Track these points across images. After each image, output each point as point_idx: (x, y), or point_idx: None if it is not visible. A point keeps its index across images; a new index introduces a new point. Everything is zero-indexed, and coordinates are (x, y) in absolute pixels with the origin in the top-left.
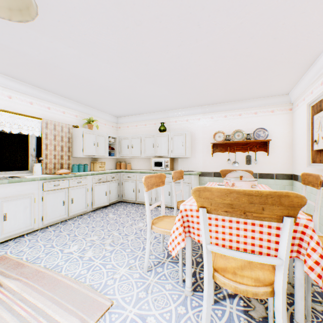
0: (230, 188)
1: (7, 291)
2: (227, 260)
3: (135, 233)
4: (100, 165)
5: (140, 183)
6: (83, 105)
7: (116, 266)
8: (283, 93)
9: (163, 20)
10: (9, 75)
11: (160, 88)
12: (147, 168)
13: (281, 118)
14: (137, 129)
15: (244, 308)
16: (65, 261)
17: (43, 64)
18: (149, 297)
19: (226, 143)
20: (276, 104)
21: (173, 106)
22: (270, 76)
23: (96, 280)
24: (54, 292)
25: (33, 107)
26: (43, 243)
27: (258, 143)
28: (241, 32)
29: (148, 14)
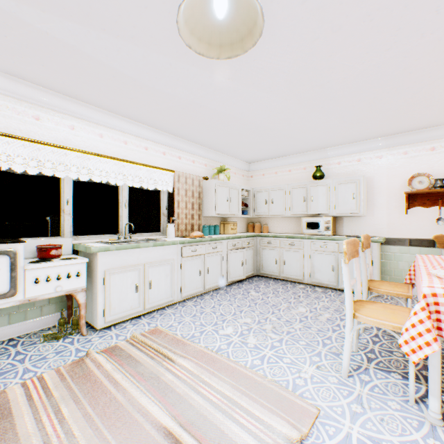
0: None
1: (183, 370)
2: None
3: (299, 320)
4: (232, 226)
5: (286, 252)
6: (212, 150)
7: (296, 362)
8: None
9: (377, 16)
10: (147, 124)
11: (328, 116)
12: (291, 231)
13: None
14: (277, 177)
15: None
16: (227, 345)
17: (188, 105)
18: (368, 413)
19: (433, 192)
20: None
21: (337, 141)
22: None
23: (279, 376)
24: (236, 381)
25: (165, 158)
26: (190, 319)
27: None
28: None
29: (356, 13)
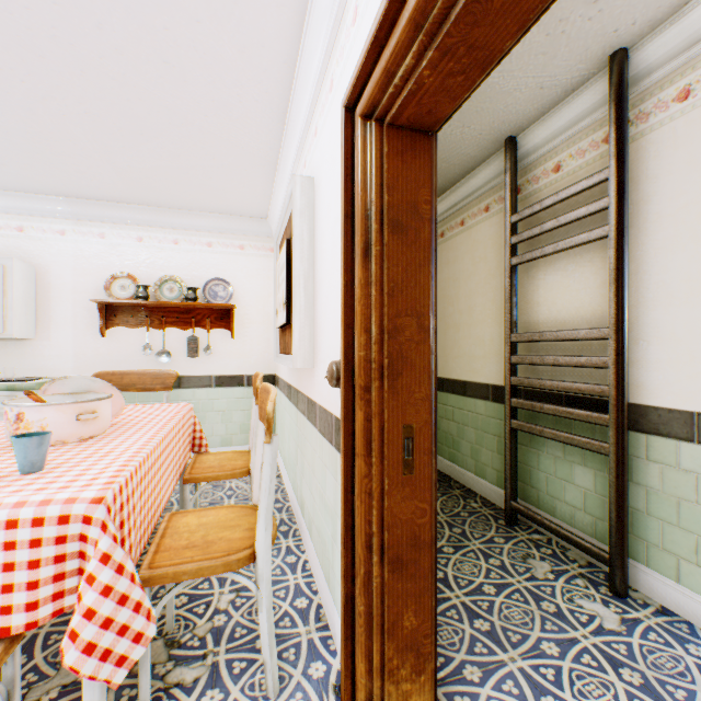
0: None
1: None
2: None
3: None
4: None
5: None
6: None
7: None
8: (259, 215)
9: None
10: None
11: None
12: None
13: (258, 265)
14: None
15: None
16: None
17: None
18: None
19: (142, 306)
20: (249, 234)
21: None
22: (211, 166)
23: None
24: None
25: None
26: None
27: (216, 310)
28: None
29: None
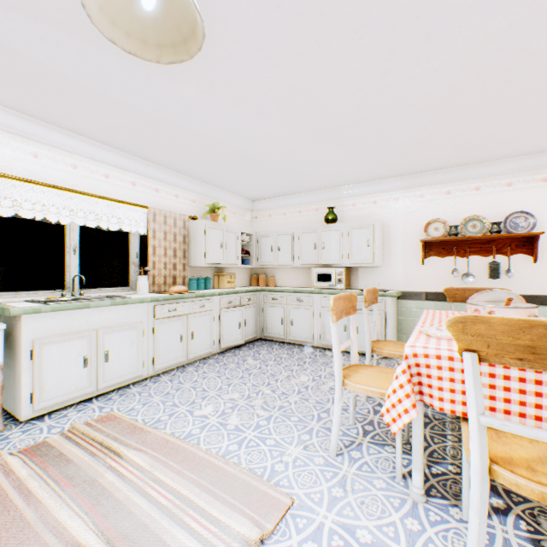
0: (531, 319)
1: (132, 467)
2: (506, 445)
3: (297, 391)
4: (229, 279)
5: (293, 309)
6: (203, 183)
7: (281, 443)
8: None
9: (366, 35)
10: (107, 143)
11: (335, 148)
12: (302, 284)
13: None
14: (286, 219)
15: (530, 535)
16: (201, 429)
17: (159, 123)
18: (349, 497)
19: (449, 241)
20: None
21: (350, 179)
22: None
23: (256, 462)
24: (199, 474)
25: (135, 190)
26: (160, 399)
27: (515, 239)
28: (507, 40)
29: (341, 28)
